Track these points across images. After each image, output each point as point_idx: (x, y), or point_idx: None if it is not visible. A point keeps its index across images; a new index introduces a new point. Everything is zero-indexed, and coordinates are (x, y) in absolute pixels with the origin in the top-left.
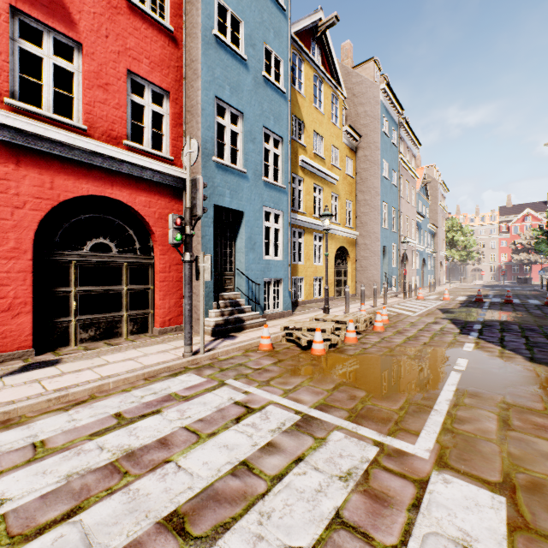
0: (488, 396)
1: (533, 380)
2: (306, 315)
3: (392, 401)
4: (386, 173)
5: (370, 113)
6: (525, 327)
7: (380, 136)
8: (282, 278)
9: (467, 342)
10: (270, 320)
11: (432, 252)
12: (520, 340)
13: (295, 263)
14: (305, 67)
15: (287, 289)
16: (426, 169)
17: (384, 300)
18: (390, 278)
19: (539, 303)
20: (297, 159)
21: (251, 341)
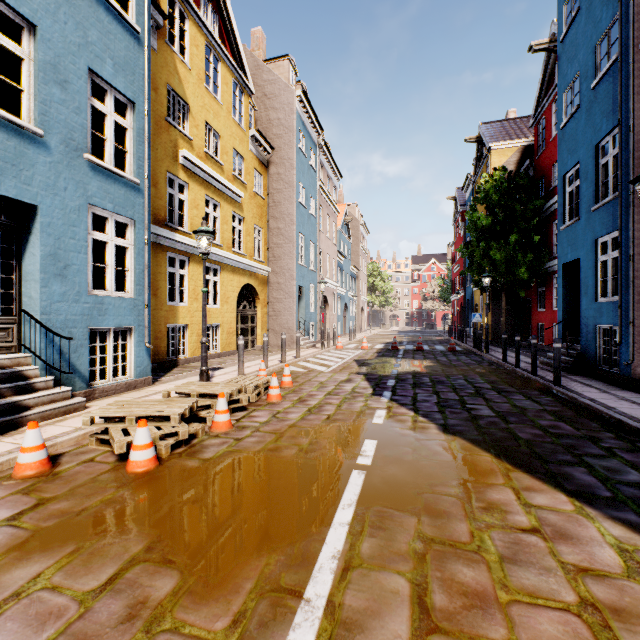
0: (398, 525)
1: (451, 469)
2: (177, 382)
3: (227, 594)
4: (303, 199)
5: (284, 122)
6: (435, 379)
7: (296, 153)
8: (134, 327)
9: (379, 409)
10: (103, 397)
11: (353, 296)
12: (432, 398)
13: (174, 304)
14: (190, 26)
15: (143, 344)
16: (349, 206)
17: (296, 353)
18: (307, 325)
19: (444, 349)
20: (177, 154)
21: (5, 456)
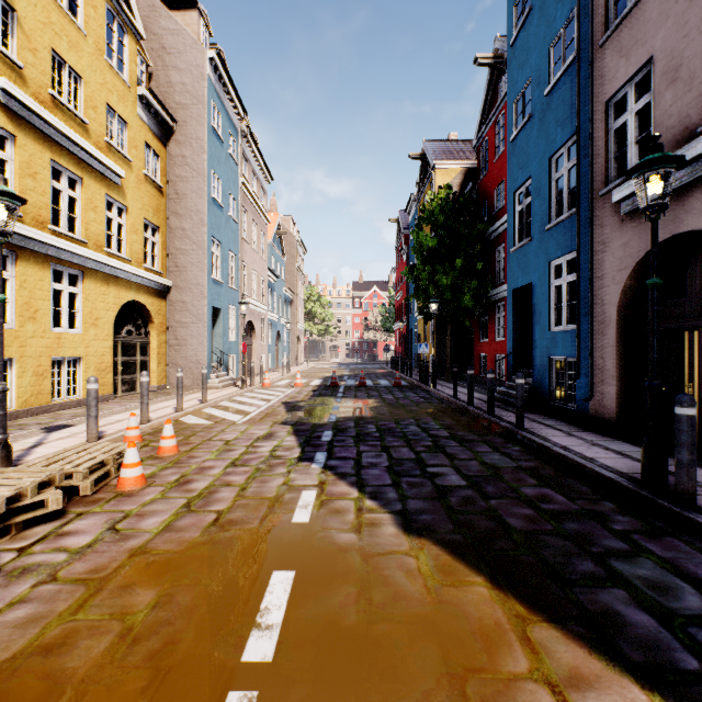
0: None
1: (431, 640)
2: None
3: None
4: (220, 195)
5: (191, 89)
6: (383, 427)
7: (208, 132)
8: None
9: (307, 488)
10: None
11: (287, 322)
12: (381, 459)
13: None
14: None
15: None
16: (283, 219)
17: (202, 396)
18: (226, 358)
19: (389, 384)
20: None
21: None
